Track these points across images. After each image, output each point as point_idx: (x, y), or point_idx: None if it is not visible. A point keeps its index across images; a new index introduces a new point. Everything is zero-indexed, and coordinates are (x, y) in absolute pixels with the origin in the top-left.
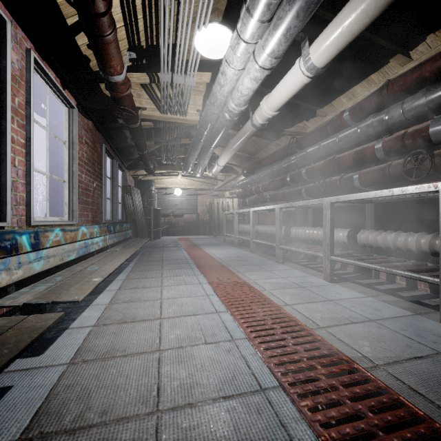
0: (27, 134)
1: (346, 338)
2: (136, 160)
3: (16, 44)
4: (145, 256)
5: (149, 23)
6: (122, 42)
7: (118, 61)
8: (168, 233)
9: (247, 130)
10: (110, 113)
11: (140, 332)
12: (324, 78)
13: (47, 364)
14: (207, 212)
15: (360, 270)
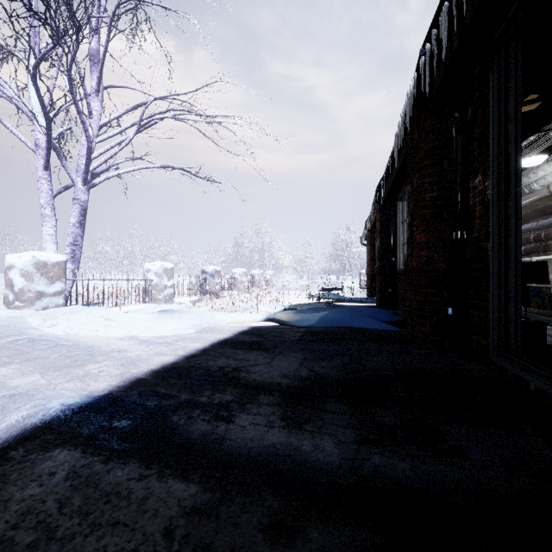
0: None
1: None
2: None
3: None
4: None
5: None
6: None
7: None
8: None
9: (541, 194)
10: None
11: None
12: None
13: None
14: None
15: None
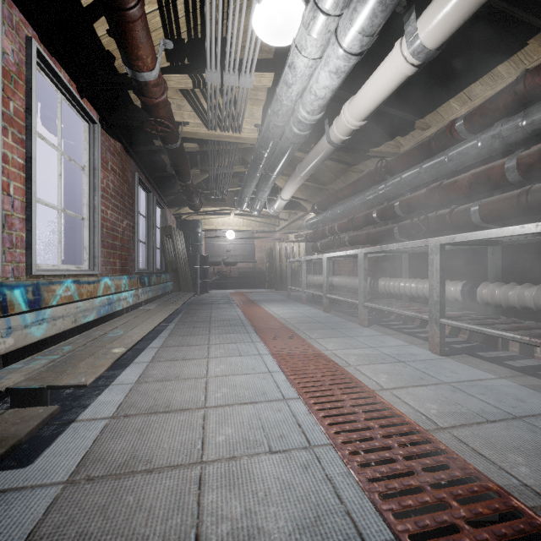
0: (28, 152)
1: (486, 449)
2: (178, 194)
3: (10, 29)
4: (188, 316)
5: (191, 6)
6: (156, 33)
7: (148, 50)
8: (218, 286)
9: (321, 150)
10: (143, 130)
11: (174, 429)
12: (428, 75)
13: (35, 482)
14: (267, 260)
15: (478, 338)
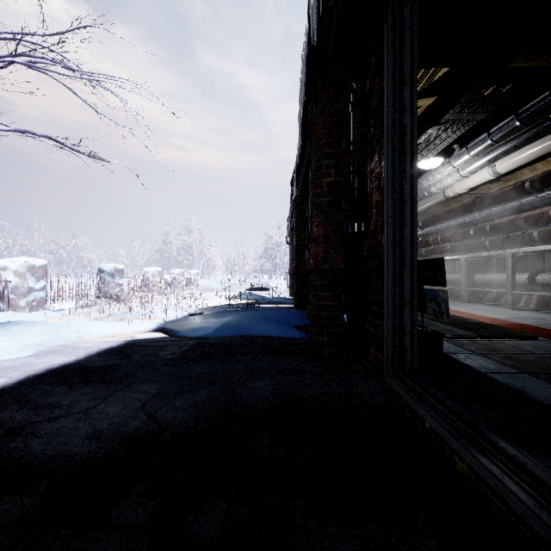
0: None
1: (517, 321)
2: None
3: None
4: None
5: None
6: None
7: None
8: None
9: (438, 199)
10: None
11: None
12: None
13: None
14: None
15: (540, 305)
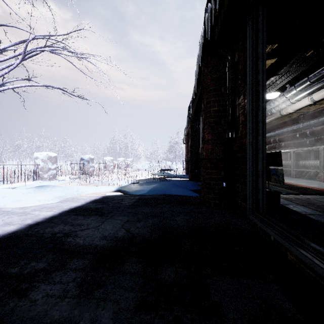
0: None
1: None
2: None
3: None
4: None
5: None
6: None
7: None
8: None
9: (276, 116)
10: None
11: None
12: None
13: None
14: None
15: None
